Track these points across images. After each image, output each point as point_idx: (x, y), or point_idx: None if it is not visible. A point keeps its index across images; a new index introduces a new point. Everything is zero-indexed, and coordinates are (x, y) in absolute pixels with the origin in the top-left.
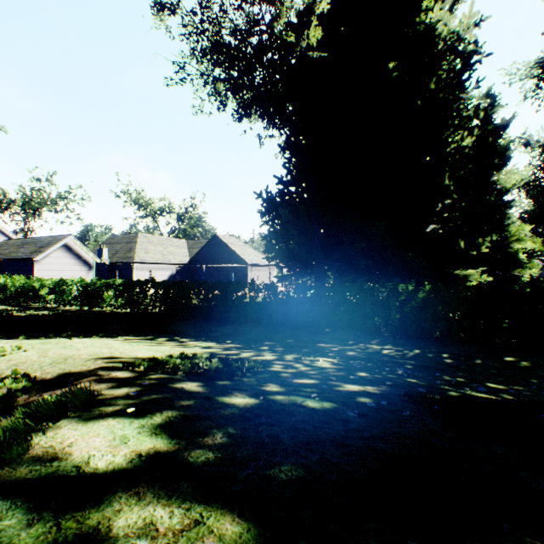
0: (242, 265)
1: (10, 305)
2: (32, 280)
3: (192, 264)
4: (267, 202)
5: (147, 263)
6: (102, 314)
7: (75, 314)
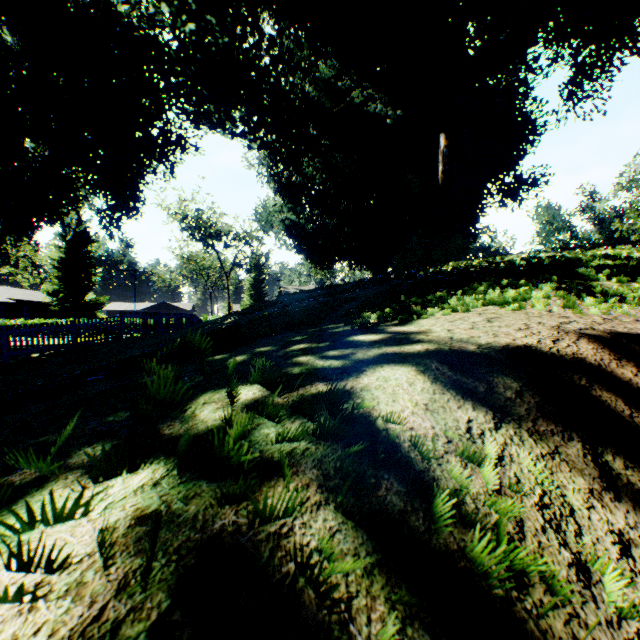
0: None
1: None
2: None
3: None
4: None
5: None
6: None
7: None
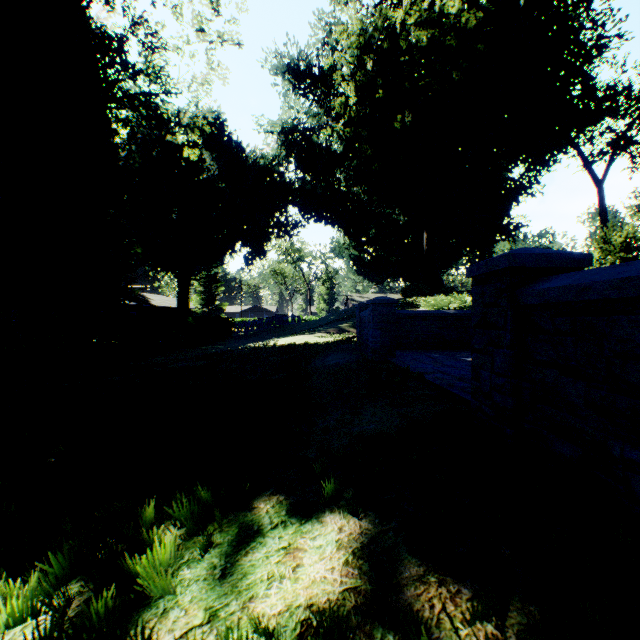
0: None
1: None
2: None
3: None
4: None
5: None
6: None
7: None
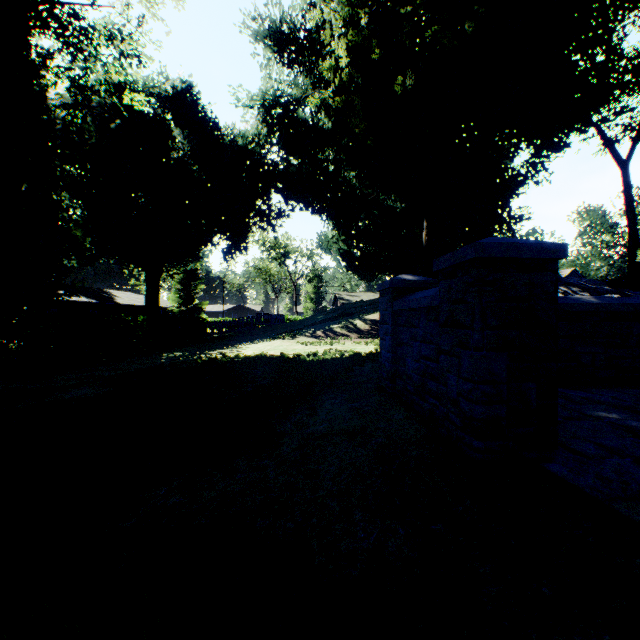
0: None
1: None
2: None
3: None
4: None
5: None
6: None
7: None
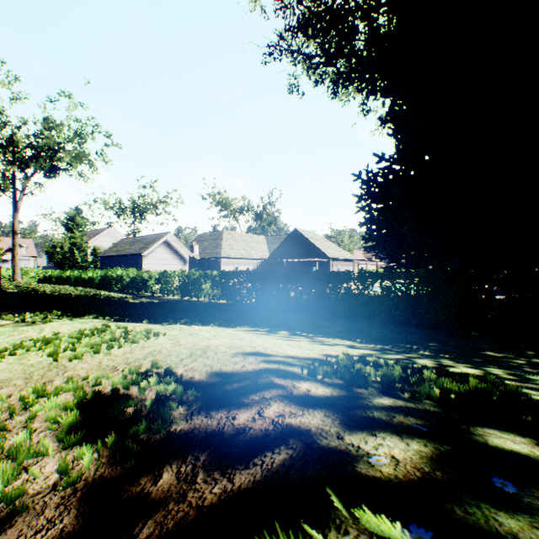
0: (323, 259)
1: (126, 294)
2: (142, 272)
3: (272, 259)
4: (366, 184)
5: (232, 258)
6: (201, 304)
7: (178, 302)
